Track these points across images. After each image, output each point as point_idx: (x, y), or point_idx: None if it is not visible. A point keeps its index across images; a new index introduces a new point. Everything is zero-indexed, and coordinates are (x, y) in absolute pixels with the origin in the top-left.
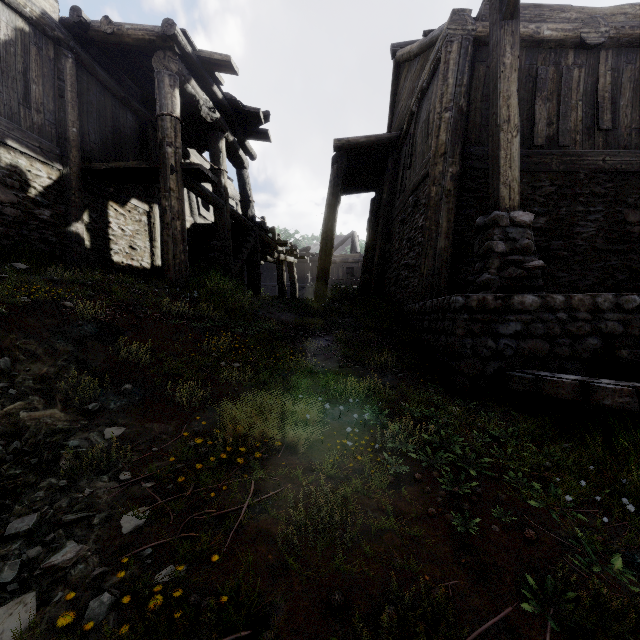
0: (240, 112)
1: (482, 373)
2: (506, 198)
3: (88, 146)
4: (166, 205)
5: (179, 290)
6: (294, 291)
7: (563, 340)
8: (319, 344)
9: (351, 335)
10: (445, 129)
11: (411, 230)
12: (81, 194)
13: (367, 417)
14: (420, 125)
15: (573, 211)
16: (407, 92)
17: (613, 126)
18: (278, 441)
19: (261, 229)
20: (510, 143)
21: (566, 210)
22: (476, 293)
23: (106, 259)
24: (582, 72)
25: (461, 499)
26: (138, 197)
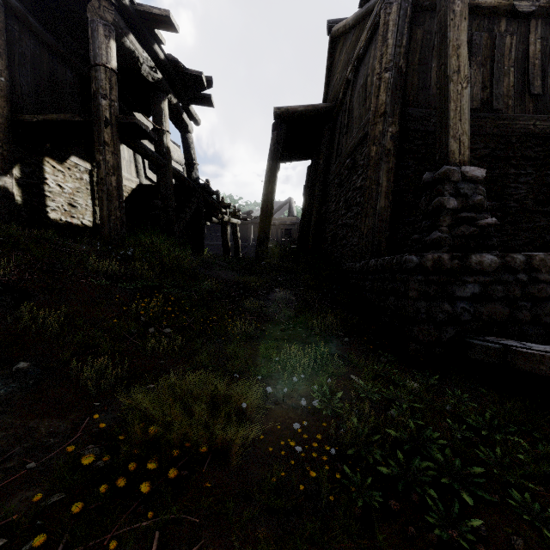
0: (183, 75)
1: (437, 340)
2: (456, 152)
3: (20, 98)
4: (100, 159)
5: (111, 248)
6: (237, 250)
7: (524, 303)
8: (259, 304)
9: (291, 293)
10: (385, 89)
11: (348, 191)
12: (10, 147)
13: (317, 404)
14: (357, 91)
15: (505, 173)
16: (342, 64)
17: (542, 92)
18: (203, 447)
19: (205, 191)
20: (460, 95)
21: (499, 172)
22: (424, 252)
23: (41, 216)
24: (514, 39)
25: (461, 549)
26: (79, 155)
